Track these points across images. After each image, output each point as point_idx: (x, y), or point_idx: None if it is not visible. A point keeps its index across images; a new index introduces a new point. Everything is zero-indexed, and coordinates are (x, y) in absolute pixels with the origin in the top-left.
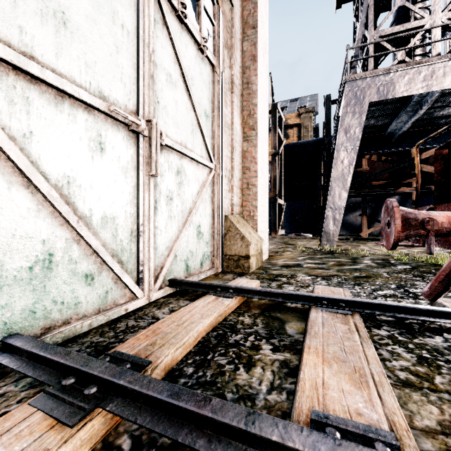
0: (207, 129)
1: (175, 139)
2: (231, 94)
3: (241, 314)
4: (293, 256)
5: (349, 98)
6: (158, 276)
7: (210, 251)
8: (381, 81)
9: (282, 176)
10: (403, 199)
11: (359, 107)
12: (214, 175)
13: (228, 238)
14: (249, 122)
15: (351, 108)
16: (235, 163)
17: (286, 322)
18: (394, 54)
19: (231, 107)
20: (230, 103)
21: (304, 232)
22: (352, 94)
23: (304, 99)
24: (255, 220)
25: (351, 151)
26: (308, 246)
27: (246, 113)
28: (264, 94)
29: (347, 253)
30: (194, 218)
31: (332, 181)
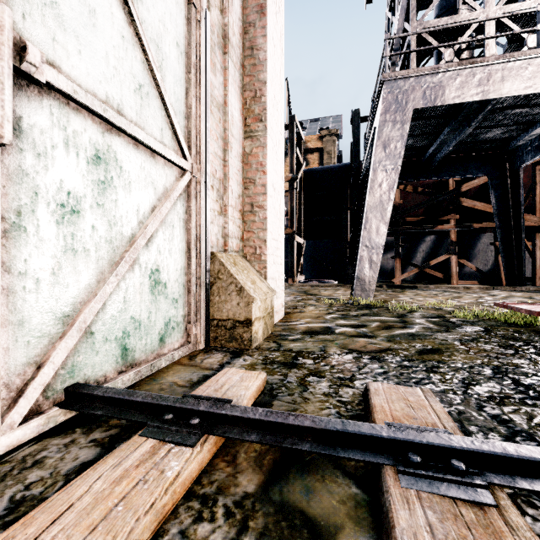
0: (176, 98)
1: (89, 87)
2: (223, 55)
3: (208, 505)
4: (318, 313)
5: (388, 102)
6: (23, 389)
7: (182, 315)
8: (428, 83)
9: (302, 208)
10: (439, 239)
11: (400, 115)
12: (190, 182)
13: (217, 291)
14: (254, 110)
15: (391, 116)
16: (229, 169)
17: (327, 538)
18: (436, 59)
19: (223, 77)
20: (222, 69)
21: (327, 278)
22: (392, 98)
23: (326, 120)
24: (263, 261)
25: (391, 171)
26: (335, 297)
27: (250, 95)
28: (277, 73)
29: (387, 307)
30: (143, 256)
31: (367, 210)
